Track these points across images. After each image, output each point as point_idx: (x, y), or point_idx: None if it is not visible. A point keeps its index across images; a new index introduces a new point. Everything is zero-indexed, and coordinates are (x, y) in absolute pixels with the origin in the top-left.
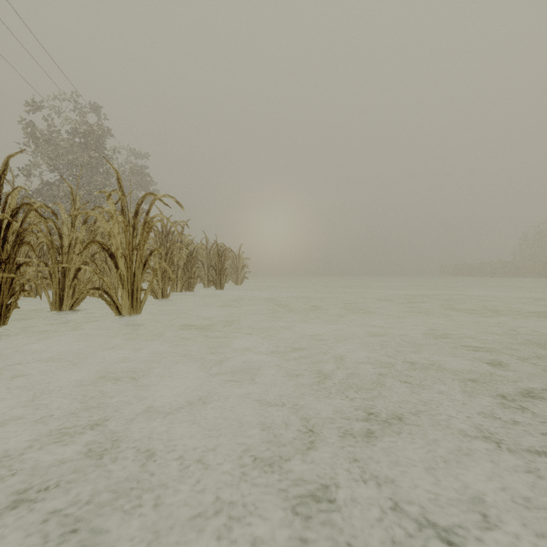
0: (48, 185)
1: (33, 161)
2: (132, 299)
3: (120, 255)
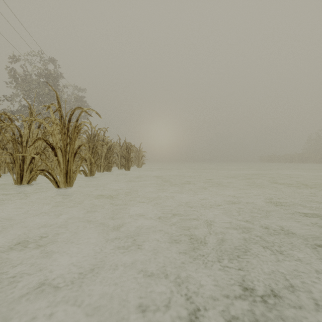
0: (24, 107)
1: (15, 93)
2: (66, 177)
3: (57, 147)
